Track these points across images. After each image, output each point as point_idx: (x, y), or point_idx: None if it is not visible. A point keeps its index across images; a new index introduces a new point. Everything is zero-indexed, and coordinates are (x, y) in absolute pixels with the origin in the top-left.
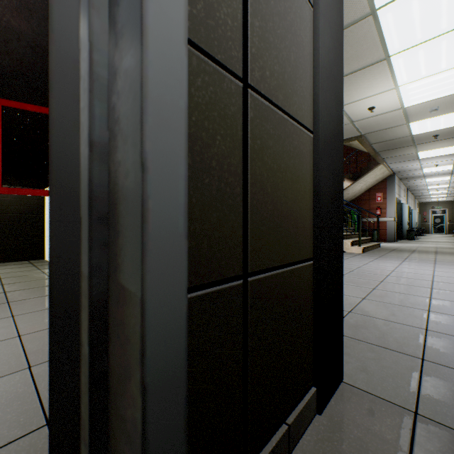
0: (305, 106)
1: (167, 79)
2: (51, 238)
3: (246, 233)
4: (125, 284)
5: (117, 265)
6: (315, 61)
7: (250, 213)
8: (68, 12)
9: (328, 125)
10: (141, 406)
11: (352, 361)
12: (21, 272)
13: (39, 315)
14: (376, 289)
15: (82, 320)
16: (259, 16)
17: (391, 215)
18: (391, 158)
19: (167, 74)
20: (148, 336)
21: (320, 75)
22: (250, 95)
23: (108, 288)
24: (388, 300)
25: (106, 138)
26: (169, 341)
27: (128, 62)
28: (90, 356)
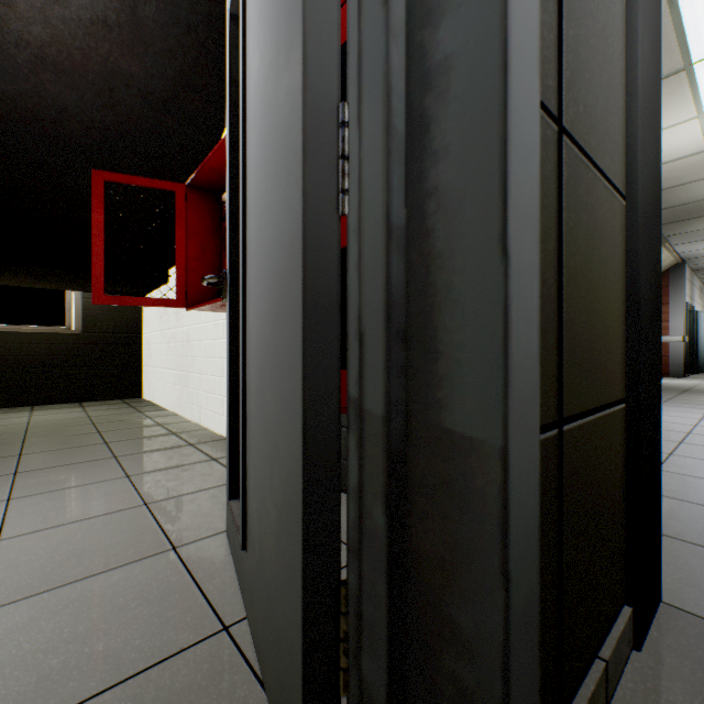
0: (616, 155)
1: (524, 128)
2: (305, 363)
3: (560, 358)
4: (456, 428)
5: (431, 401)
6: (629, 83)
7: (564, 326)
8: (323, 43)
9: (646, 184)
10: (502, 603)
11: (668, 570)
12: (118, 415)
13: (162, 476)
14: (674, 455)
15: (365, 478)
16: (572, 21)
17: (678, 331)
18: (680, 235)
19: (524, 122)
20: (511, 503)
21: (638, 105)
22: (564, 144)
23: (406, 434)
24: (702, 473)
25: (403, 219)
26: (526, 513)
27: (465, 108)
28: (389, 530)
